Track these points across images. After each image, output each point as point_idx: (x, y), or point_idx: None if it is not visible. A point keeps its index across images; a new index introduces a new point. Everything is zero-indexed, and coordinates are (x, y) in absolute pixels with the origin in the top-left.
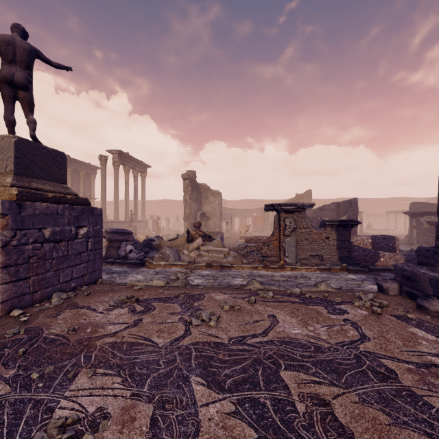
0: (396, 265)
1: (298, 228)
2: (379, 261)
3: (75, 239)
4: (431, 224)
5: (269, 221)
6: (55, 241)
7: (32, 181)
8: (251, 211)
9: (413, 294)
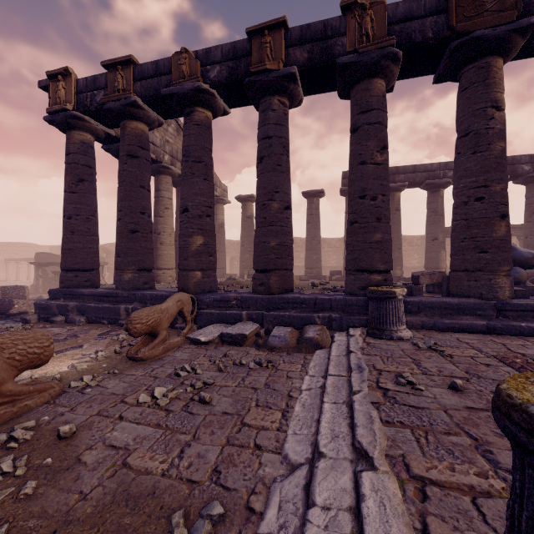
0: (36, 303)
1: None
2: (14, 308)
3: None
4: (55, 273)
5: None
6: None
7: None
8: None
9: (48, 318)
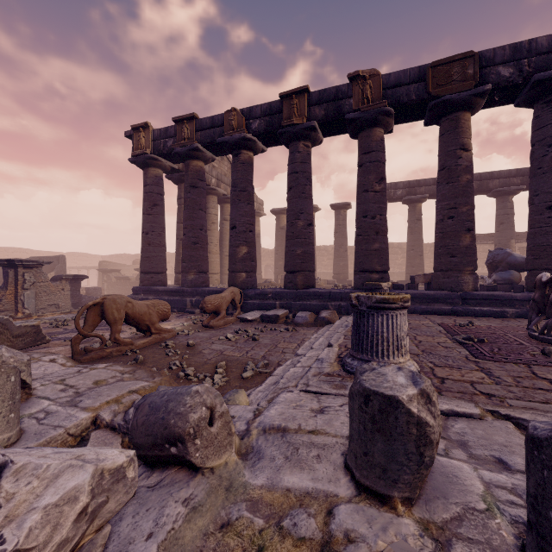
0: None
1: (37, 282)
2: None
3: None
4: (118, 279)
5: None
6: None
7: None
8: None
9: None
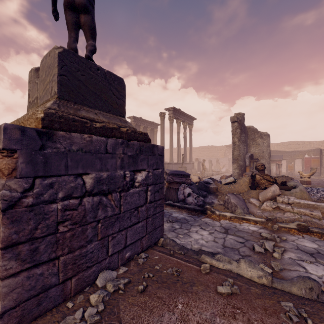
0: None
1: None
2: None
3: (130, 188)
4: None
5: None
6: (102, 193)
7: (81, 109)
8: (301, 153)
9: None
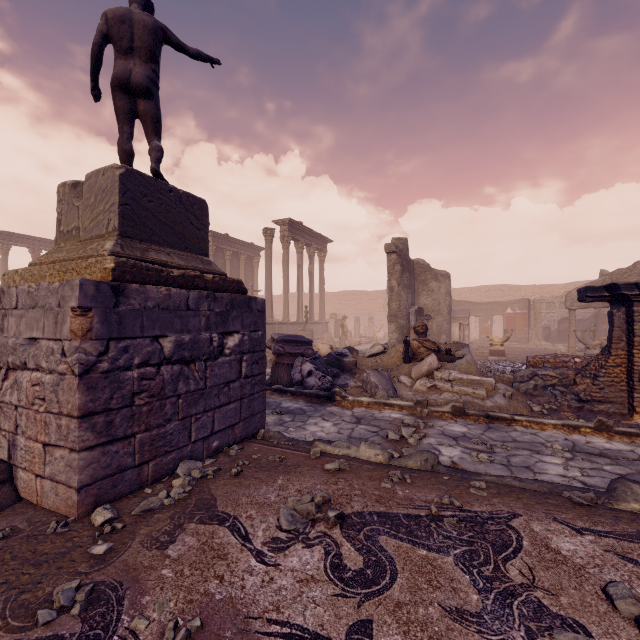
0: None
1: None
2: None
3: (218, 357)
4: None
5: (539, 324)
6: (183, 362)
7: (150, 248)
8: (502, 305)
9: None
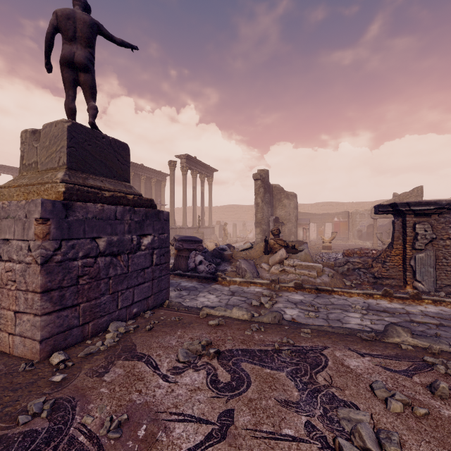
0: None
1: (437, 239)
2: None
3: (137, 251)
4: None
5: (355, 228)
6: (113, 254)
7: (89, 177)
8: (331, 216)
9: None
